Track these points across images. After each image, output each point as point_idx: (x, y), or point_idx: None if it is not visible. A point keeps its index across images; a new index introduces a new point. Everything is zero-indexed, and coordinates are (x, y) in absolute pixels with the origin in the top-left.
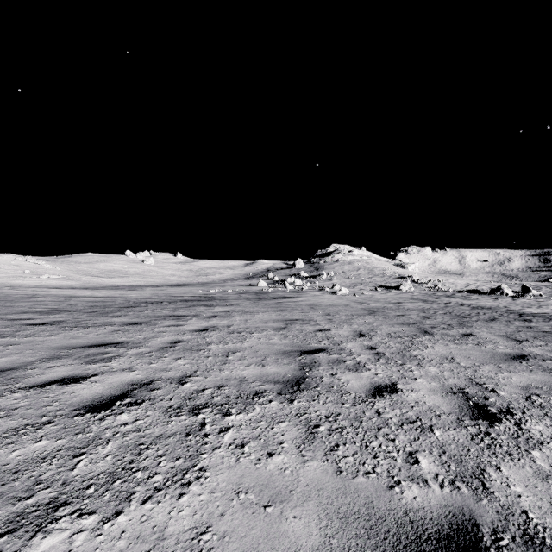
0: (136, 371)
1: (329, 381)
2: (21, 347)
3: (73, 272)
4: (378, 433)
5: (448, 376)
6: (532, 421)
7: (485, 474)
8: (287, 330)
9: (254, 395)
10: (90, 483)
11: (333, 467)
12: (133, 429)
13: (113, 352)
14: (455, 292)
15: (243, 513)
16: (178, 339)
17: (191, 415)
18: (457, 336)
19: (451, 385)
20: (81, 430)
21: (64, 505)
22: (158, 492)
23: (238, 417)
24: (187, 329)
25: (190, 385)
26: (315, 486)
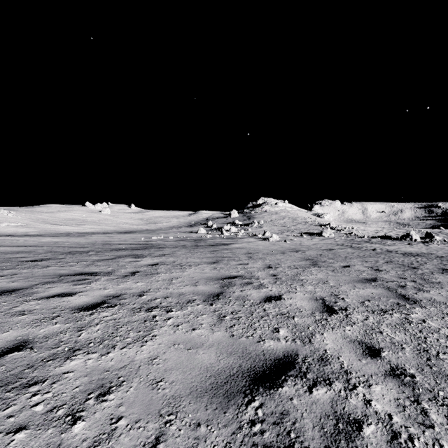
0: None
1: None
2: None
3: (33, 220)
4: None
5: None
6: None
7: None
8: (223, 301)
9: None
10: None
11: None
12: None
13: None
14: (370, 238)
15: None
16: (27, 337)
17: None
18: None
19: None
20: None
21: None
22: None
23: None
24: (71, 305)
25: None
26: None
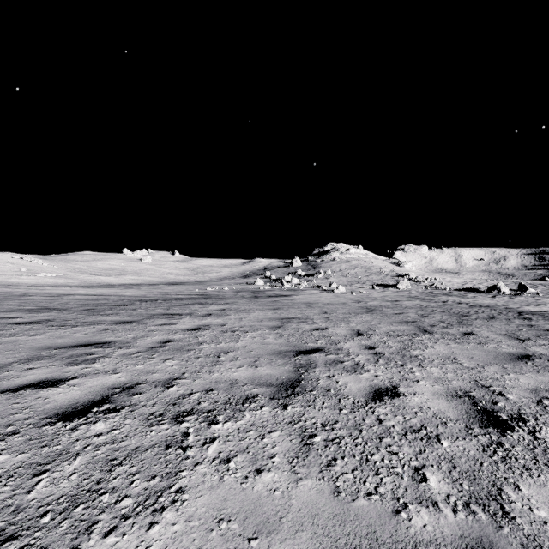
0: (120, 373)
1: (326, 384)
2: (2, 347)
3: (70, 270)
4: (379, 444)
5: (451, 378)
6: (547, 429)
7: (502, 495)
8: (283, 329)
9: (245, 400)
10: (47, 509)
11: (330, 487)
12: (107, 441)
13: (98, 352)
14: (452, 291)
15: (223, 548)
16: (169, 338)
17: (173, 423)
18: (458, 335)
19: (456, 387)
20: (48, 443)
21: (10, 540)
22: (125, 521)
23: (225, 426)
24: (179, 328)
25: (176, 389)
26: (309, 511)
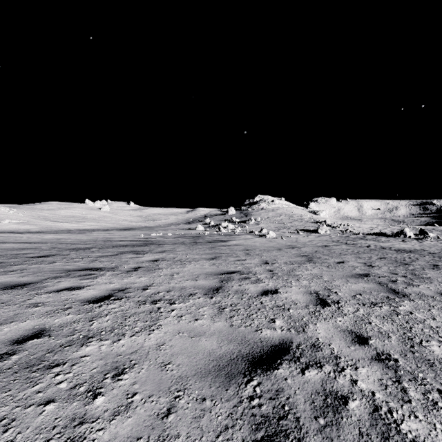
0: None
1: None
2: None
3: (34, 217)
4: None
5: None
6: None
7: None
8: (222, 294)
9: None
10: None
11: None
12: None
13: None
14: (365, 235)
15: None
16: (43, 326)
17: None
18: (441, 299)
19: None
20: None
21: None
22: None
23: None
24: (80, 298)
25: None
26: None
